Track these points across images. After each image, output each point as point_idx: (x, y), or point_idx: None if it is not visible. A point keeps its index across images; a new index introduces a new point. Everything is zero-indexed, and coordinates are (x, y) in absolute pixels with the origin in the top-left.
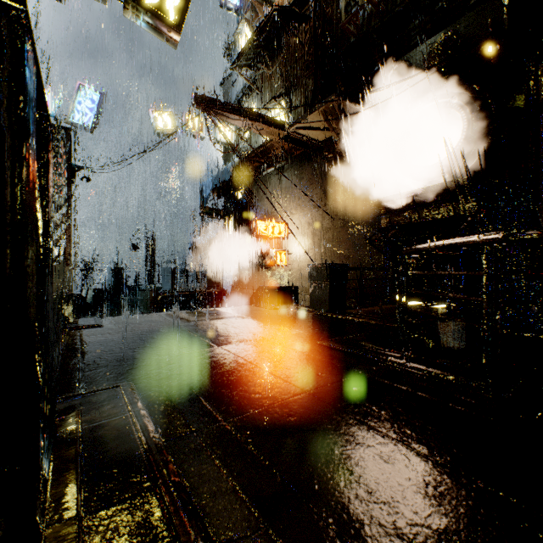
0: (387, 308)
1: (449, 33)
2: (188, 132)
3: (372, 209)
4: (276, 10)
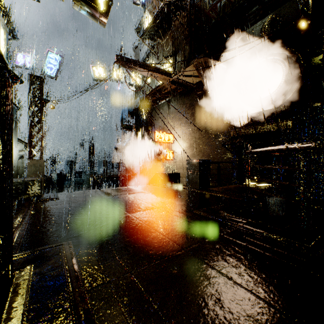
0: (235, 187)
1: (274, 16)
2: (113, 79)
3: (225, 125)
4: (166, 4)
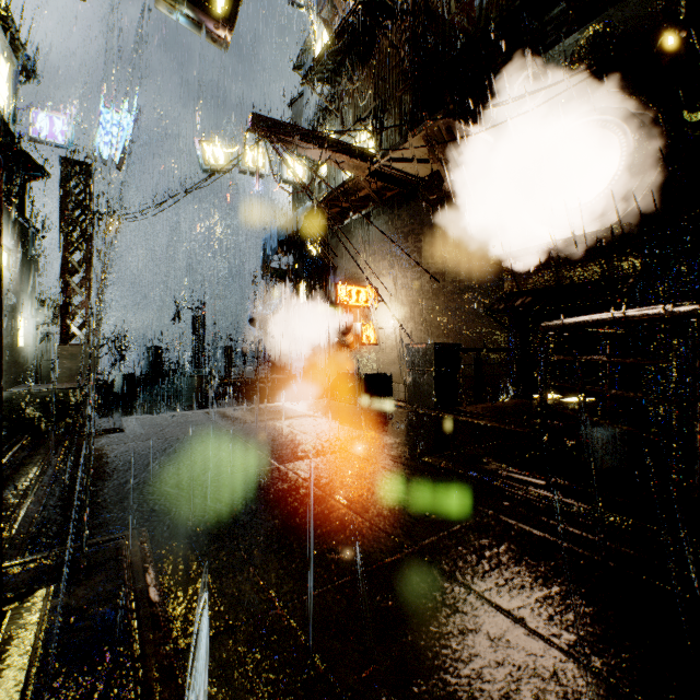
0: (514, 404)
1: (600, 25)
2: (246, 169)
3: (491, 269)
4: (361, 3)
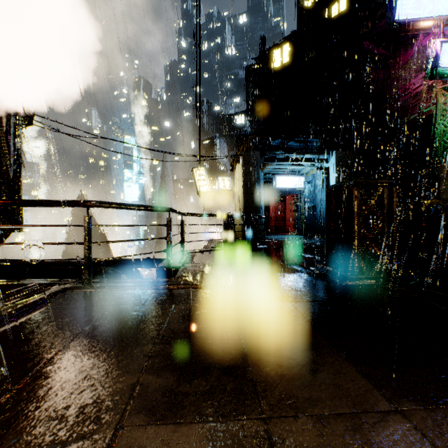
0: None
1: None
2: None
3: None
4: None
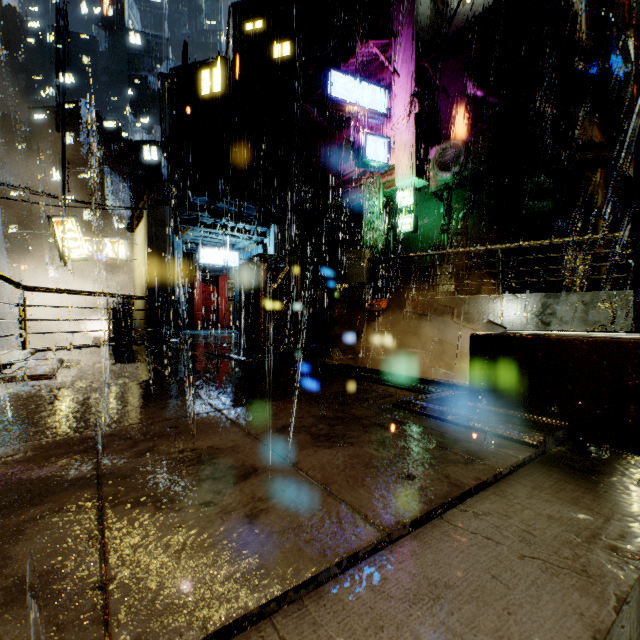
0: None
1: None
2: None
3: None
4: None
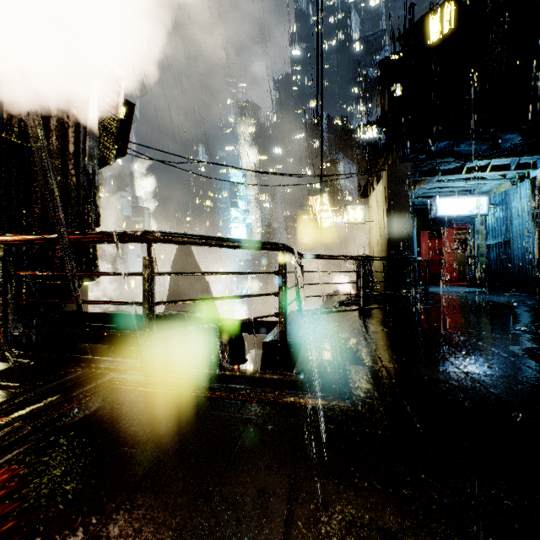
0: None
1: None
2: None
3: None
4: None
